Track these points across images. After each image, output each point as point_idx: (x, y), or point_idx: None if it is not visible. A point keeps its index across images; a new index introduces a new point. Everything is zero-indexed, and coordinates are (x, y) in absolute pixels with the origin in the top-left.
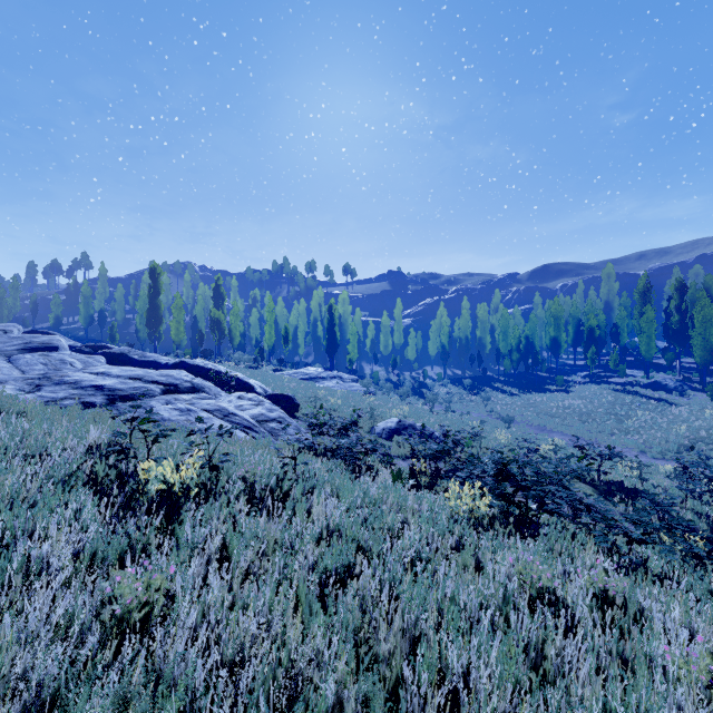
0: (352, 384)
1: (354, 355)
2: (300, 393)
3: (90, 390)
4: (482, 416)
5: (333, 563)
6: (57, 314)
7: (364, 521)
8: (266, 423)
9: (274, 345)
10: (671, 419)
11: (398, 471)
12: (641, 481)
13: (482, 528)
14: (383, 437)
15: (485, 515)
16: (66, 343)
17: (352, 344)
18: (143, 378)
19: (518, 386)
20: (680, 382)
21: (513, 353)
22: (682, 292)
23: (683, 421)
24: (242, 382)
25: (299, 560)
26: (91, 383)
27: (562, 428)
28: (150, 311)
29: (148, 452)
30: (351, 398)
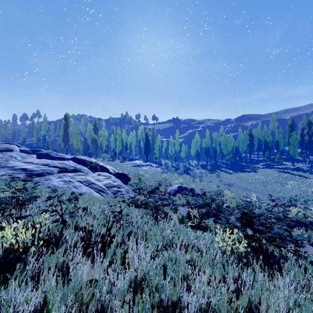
0: (156, 168)
1: (157, 155)
2: (131, 172)
3: (19, 171)
4: (217, 183)
5: None
6: (24, 137)
7: (164, 264)
8: (111, 188)
9: (121, 151)
10: (307, 185)
11: (182, 217)
12: (305, 218)
13: (243, 264)
14: (171, 194)
15: (241, 252)
16: (17, 148)
17: (156, 150)
18: (49, 164)
19: (232, 169)
20: (309, 167)
21: (229, 154)
22: (310, 125)
23: None
24: (103, 167)
25: None
26: (21, 167)
27: (255, 189)
28: (64, 135)
29: (20, 211)
30: (155, 174)
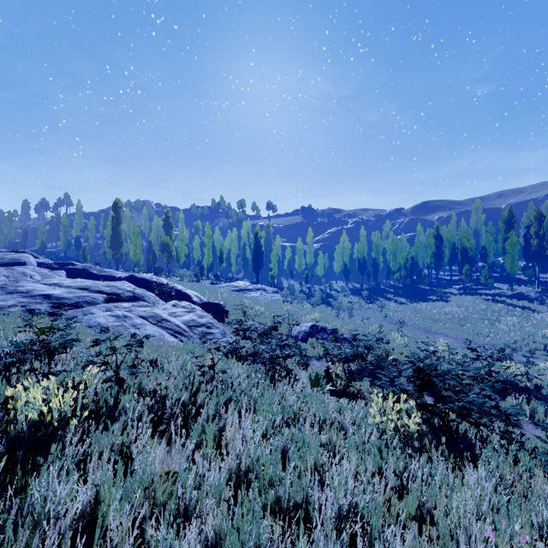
0: (273, 295)
1: (275, 272)
2: (230, 302)
3: (38, 298)
4: (378, 320)
5: (239, 546)
6: (42, 240)
7: (284, 449)
8: (196, 328)
9: (212, 264)
10: (535, 323)
11: (315, 376)
12: (528, 380)
13: (414, 450)
14: (299, 339)
15: (412, 431)
16: (34, 260)
17: (273, 263)
18: (89, 288)
19: (406, 296)
20: (539, 293)
21: (401, 270)
22: (540, 220)
23: (545, 325)
24: (181, 292)
25: (189, 542)
26: (41, 293)
27: (444, 330)
28: (113, 236)
29: (49, 365)
30: (272, 306)
